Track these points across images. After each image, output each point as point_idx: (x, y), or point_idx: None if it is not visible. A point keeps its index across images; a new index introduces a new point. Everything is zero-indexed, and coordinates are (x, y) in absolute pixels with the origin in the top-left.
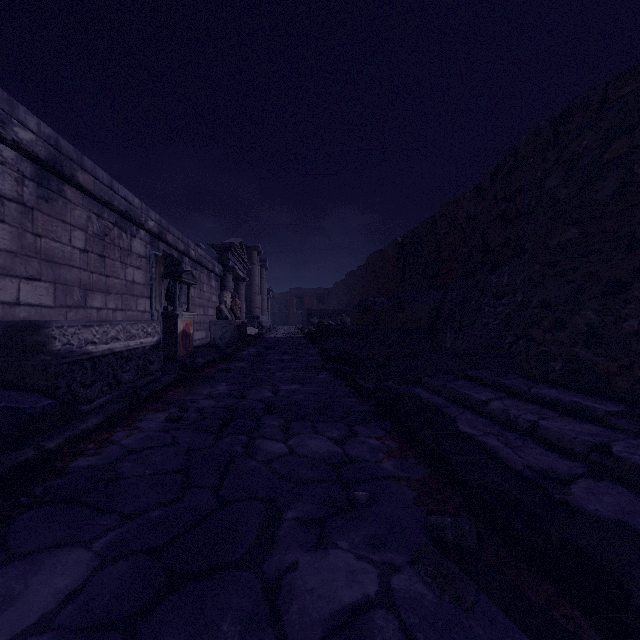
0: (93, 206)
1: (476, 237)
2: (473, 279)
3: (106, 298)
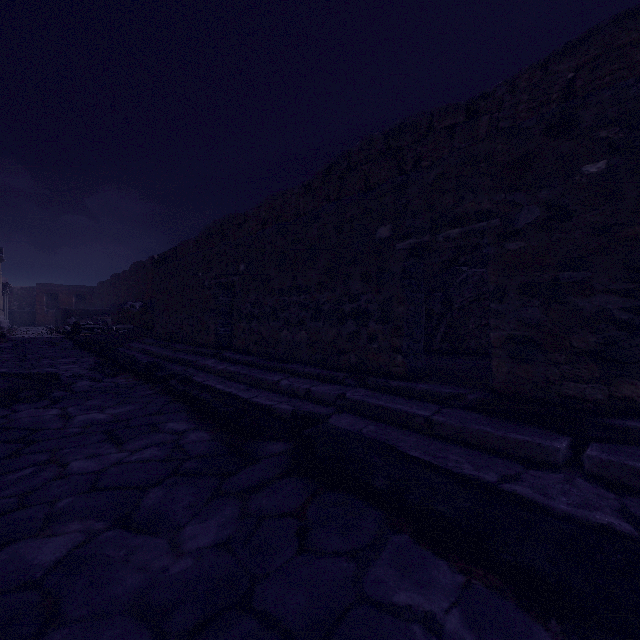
0: None
1: None
2: None
3: None
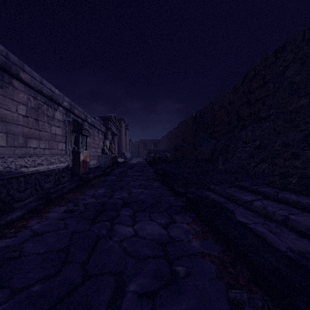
0: (31, 92)
1: (233, 112)
2: (232, 134)
3: (39, 142)
